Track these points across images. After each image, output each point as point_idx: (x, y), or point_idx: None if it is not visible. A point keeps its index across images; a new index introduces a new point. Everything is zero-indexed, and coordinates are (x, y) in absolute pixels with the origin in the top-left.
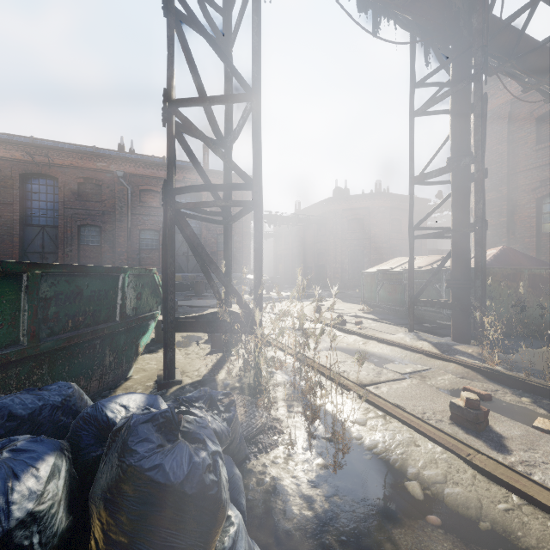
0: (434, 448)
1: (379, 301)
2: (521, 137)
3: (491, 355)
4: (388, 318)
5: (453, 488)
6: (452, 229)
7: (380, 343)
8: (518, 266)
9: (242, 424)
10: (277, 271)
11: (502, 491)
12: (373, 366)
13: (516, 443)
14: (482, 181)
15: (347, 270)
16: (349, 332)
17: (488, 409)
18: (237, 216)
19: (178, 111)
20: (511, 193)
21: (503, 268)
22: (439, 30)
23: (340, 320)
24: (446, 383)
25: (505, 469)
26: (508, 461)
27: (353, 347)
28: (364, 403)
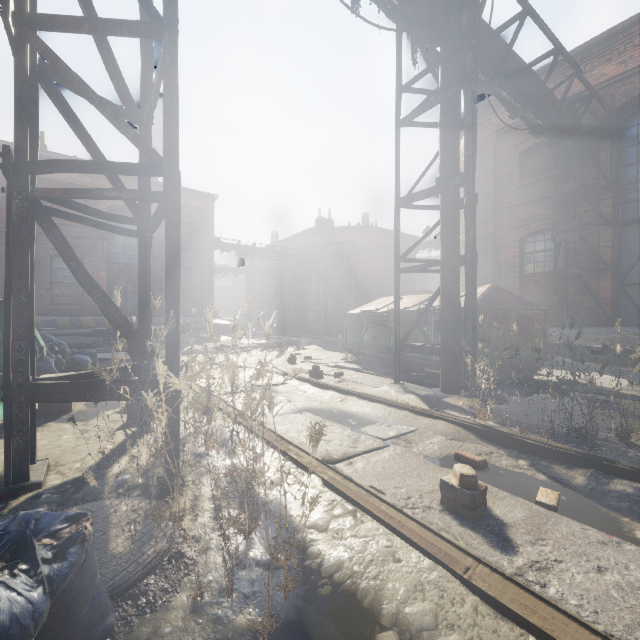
0: (420, 562)
1: (363, 347)
2: (506, 172)
3: (482, 407)
4: (372, 367)
5: (447, 636)
6: (441, 260)
7: (360, 399)
8: (506, 306)
9: (121, 558)
10: (249, 315)
11: (515, 632)
12: (349, 431)
13: (521, 533)
14: (473, 205)
15: (331, 313)
16: (325, 386)
17: (486, 486)
18: (152, 221)
19: (32, 34)
20: (497, 231)
21: (492, 308)
22: (427, 24)
23: (316, 373)
24: (435, 448)
25: (516, 588)
26: (515, 565)
27: (328, 406)
28: (330, 492)
